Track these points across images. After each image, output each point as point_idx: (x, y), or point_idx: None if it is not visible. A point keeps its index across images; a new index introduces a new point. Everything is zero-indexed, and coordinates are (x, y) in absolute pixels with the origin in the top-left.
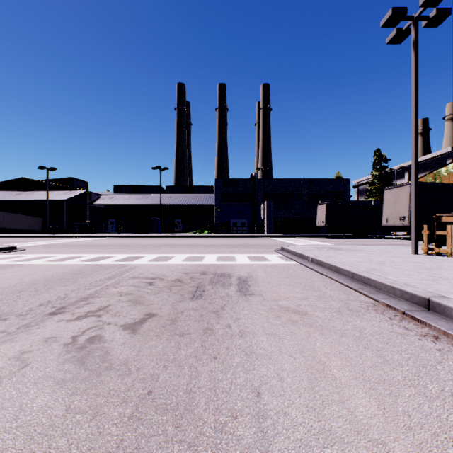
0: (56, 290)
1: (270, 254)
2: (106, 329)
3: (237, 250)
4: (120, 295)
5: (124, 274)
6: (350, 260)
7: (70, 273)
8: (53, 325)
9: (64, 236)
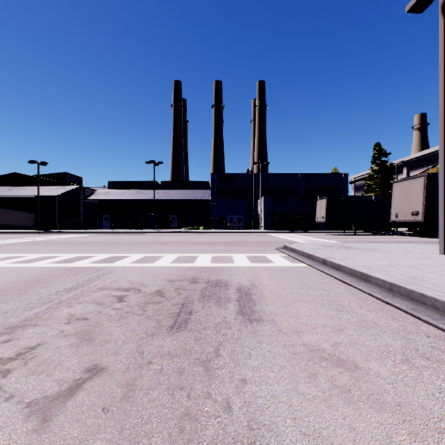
0: None
1: (272, 253)
2: None
3: (234, 249)
4: (68, 321)
5: (92, 282)
6: (375, 263)
7: (25, 281)
8: None
9: (54, 232)
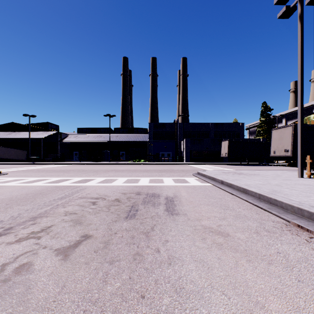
0: (13, 209)
1: (189, 177)
2: (39, 254)
3: (164, 174)
4: (65, 215)
5: (74, 194)
6: (253, 183)
7: (32, 193)
8: None
9: (40, 163)
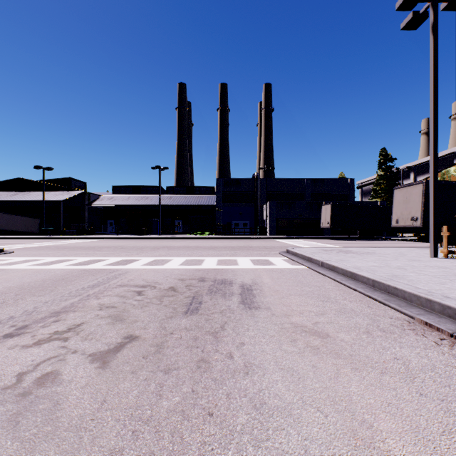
0: (26, 302)
1: (275, 257)
2: (68, 361)
3: (239, 253)
4: (100, 309)
5: (111, 280)
6: (366, 265)
7: (51, 280)
8: (1, 354)
9: (60, 237)
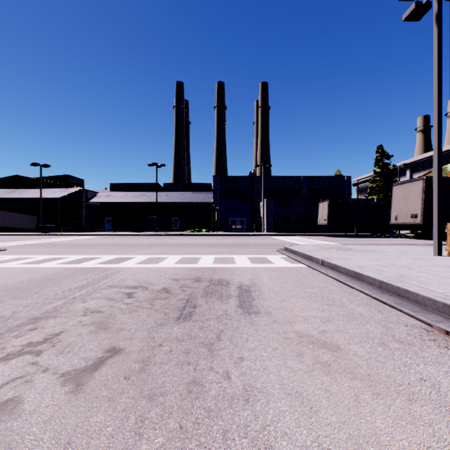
0: (5, 305)
1: (273, 255)
2: (35, 383)
3: (236, 251)
4: (84, 314)
5: (102, 281)
6: (369, 264)
7: (38, 280)
8: None
9: (56, 234)
